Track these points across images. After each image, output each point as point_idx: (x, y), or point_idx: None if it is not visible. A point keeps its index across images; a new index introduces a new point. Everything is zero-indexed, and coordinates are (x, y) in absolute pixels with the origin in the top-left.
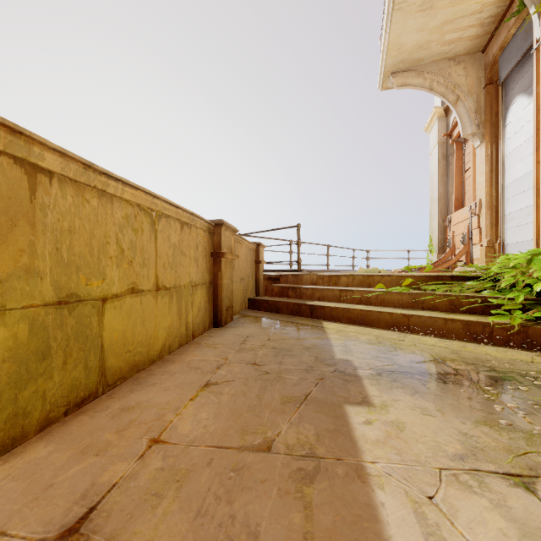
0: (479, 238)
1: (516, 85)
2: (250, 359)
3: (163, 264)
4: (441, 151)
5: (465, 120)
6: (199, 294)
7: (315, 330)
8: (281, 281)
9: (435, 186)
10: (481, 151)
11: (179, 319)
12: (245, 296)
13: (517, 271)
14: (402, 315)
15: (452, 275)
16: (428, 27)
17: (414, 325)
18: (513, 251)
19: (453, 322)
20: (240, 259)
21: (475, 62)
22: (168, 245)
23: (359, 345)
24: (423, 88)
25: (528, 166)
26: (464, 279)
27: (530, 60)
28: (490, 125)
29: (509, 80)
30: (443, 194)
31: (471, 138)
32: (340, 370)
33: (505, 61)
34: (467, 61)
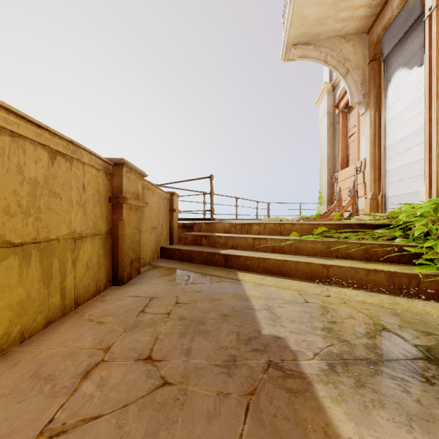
0: (364, 192)
1: (397, 60)
2: (144, 346)
3: (4, 207)
4: (329, 120)
5: (353, 90)
6: (87, 248)
7: (231, 285)
8: (194, 230)
9: (324, 149)
10: (366, 118)
11: (46, 286)
12: (158, 245)
13: (427, 219)
14: (321, 265)
15: (361, 224)
16: (326, 2)
17: (334, 276)
18: (394, 202)
19: (376, 273)
20: (151, 206)
21: (361, 42)
22: (19, 179)
23: (285, 306)
24: (319, 60)
25: (409, 129)
26: (373, 227)
27: (411, 37)
28: (374, 95)
29: (390, 57)
30: (331, 156)
31: (357, 106)
32: (275, 363)
33: (387, 39)
34: (355, 40)
